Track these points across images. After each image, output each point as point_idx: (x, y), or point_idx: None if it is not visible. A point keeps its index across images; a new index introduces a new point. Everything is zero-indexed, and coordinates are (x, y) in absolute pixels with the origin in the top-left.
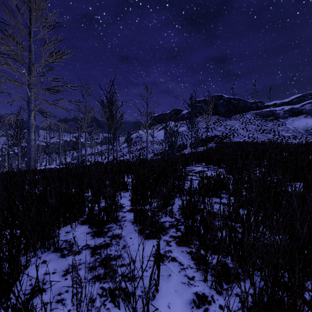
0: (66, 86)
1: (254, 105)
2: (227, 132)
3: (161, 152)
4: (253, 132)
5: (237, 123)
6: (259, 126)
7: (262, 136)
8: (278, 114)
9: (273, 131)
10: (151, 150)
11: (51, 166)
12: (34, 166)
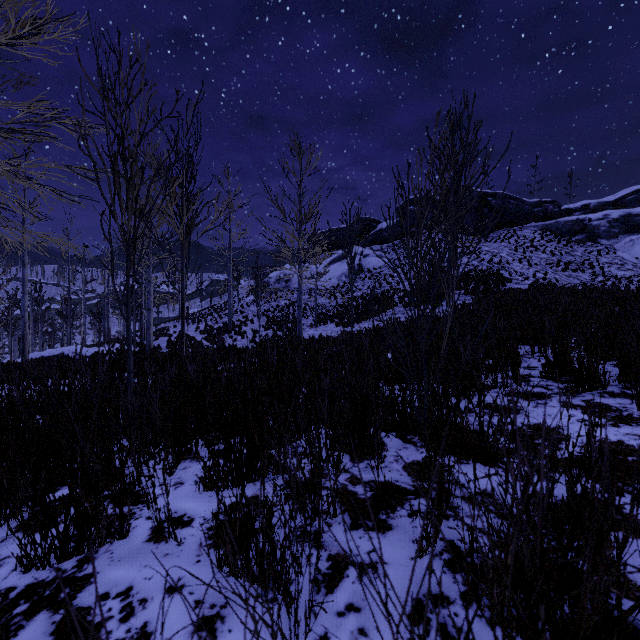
0: (59, 122)
1: (538, 208)
2: (484, 269)
3: (332, 315)
4: (544, 269)
5: (504, 248)
6: (556, 256)
7: (566, 278)
8: (596, 229)
9: (588, 266)
10: (310, 310)
11: (70, 348)
12: (23, 351)
